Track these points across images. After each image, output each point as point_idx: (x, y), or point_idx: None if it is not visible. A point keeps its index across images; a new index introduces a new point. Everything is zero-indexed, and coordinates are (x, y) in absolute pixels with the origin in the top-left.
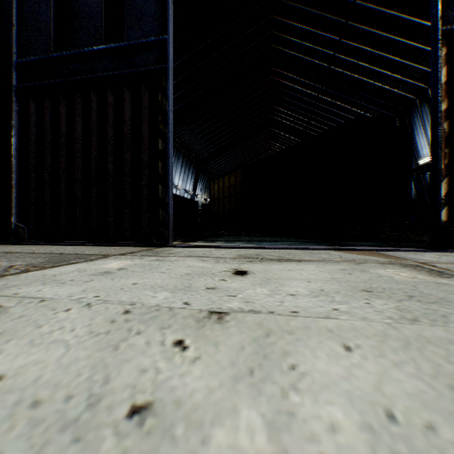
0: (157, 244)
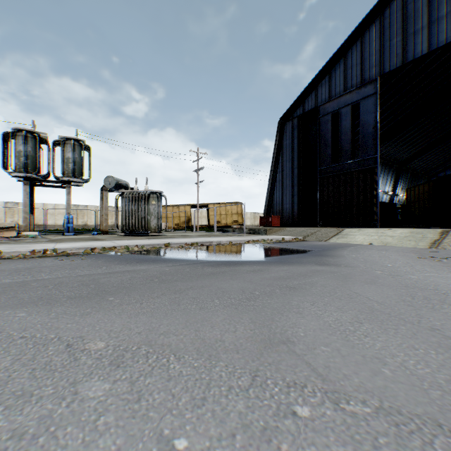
0: (373, 227)
